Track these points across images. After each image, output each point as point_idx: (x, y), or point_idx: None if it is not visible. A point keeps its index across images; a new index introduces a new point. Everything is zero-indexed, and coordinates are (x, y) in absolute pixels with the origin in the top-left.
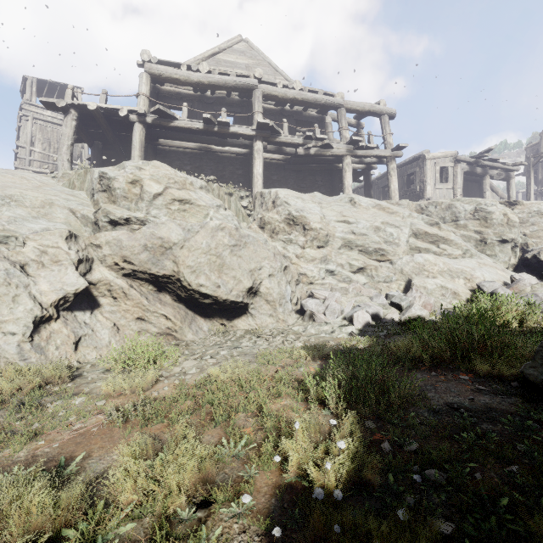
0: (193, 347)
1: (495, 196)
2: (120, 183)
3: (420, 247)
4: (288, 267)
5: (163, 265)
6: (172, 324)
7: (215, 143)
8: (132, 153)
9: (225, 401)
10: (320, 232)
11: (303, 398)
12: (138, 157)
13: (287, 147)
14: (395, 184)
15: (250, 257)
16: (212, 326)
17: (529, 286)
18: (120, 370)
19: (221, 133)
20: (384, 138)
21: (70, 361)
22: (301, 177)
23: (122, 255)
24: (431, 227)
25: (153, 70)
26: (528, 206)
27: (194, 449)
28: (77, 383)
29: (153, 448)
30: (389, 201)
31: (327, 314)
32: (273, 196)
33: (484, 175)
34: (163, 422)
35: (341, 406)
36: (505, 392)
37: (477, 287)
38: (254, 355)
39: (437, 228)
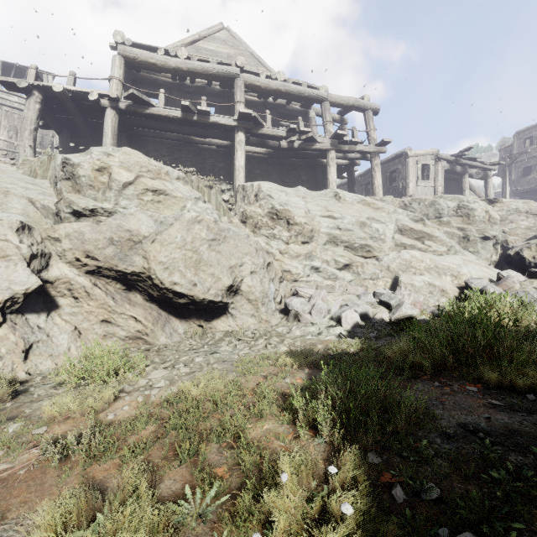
0: (166, 353)
1: (473, 195)
2: (85, 170)
3: (405, 243)
4: (272, 264)
5: (131, 261)
6: (143, 327)
7: (194, 134)
8: (104, 140)
9: (194, 427)
10: (305, 226)
11: (290, 420)
12: (110, 145)
13: (270, 140)
14: (379, 180)
15: (230, 252)
16: (188, 327)
17: (518, 283)
18: (74, 384)
19: (201, 123)
20: (368, 134)
21: (17, 373)
22: (285, 172)
23: (84, 250)
24: (416, 223)
25: (127, 53)
26: (507, 204)
27: (145, 509)
28: (19, 402)
29: (90, 506)
30: (373, 197)
31: (313, 314)
32: (256, 189)
33: (463, 173)
34: (113, 458)
35: (336, 432)
36: (524, 408)
37: (464, 284)
38: (233, 362)
39: (422, 224)
